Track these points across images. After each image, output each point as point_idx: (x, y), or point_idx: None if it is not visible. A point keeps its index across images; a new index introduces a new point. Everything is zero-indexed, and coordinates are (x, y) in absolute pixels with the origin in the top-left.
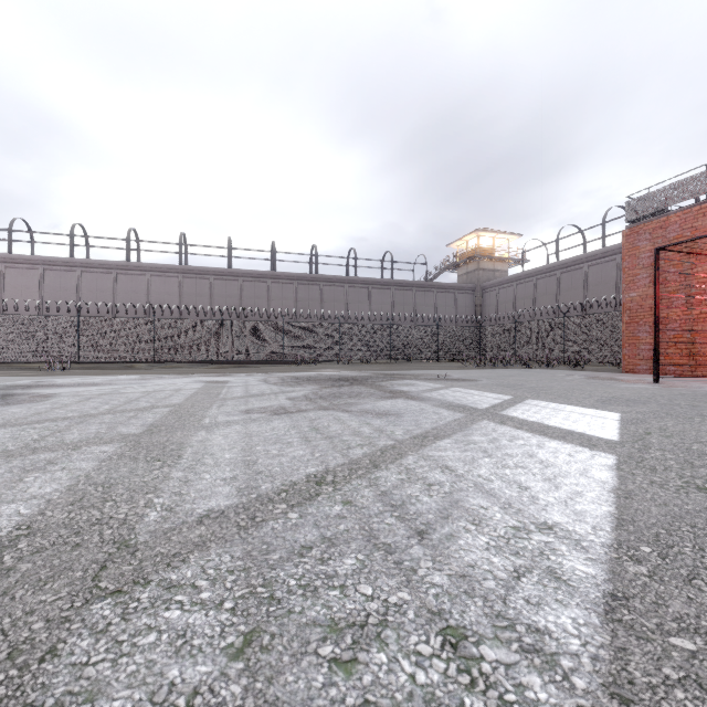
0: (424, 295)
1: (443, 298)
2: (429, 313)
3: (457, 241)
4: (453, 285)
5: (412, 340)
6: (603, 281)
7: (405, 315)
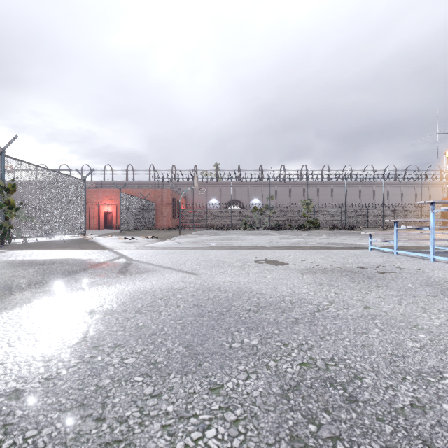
0: None
1: None
2: None
3: None
4: None
5: None
6: None
7: None
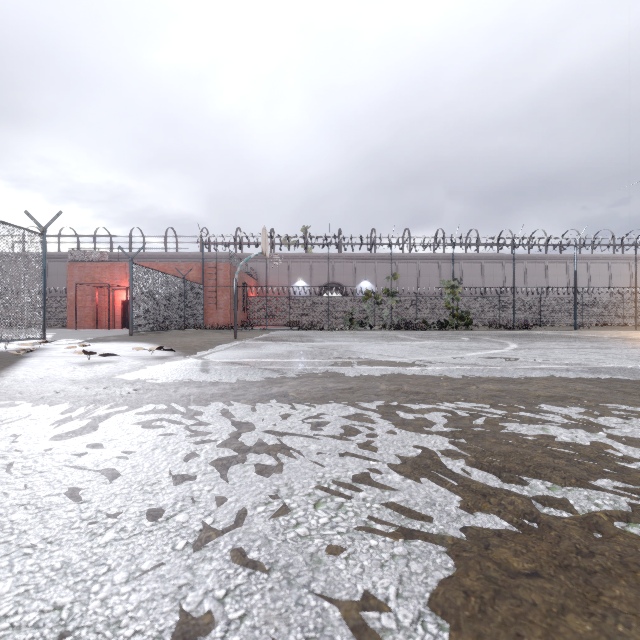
0: None
1: None
2: None
3: None
4: None
5: None
6: (60, 273)
7: None
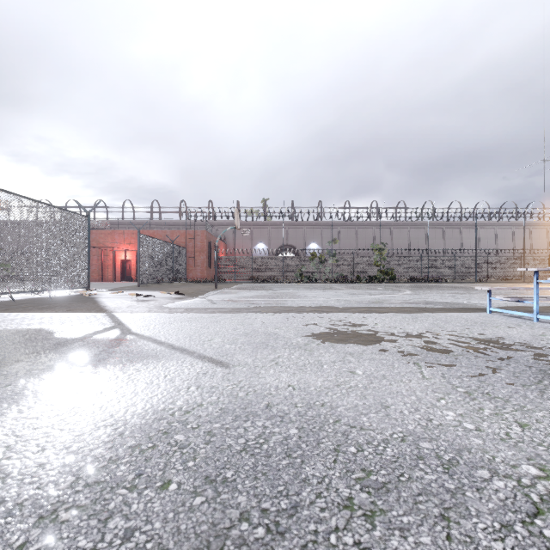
0: None
1: None
2: None
3: None
4: None
5: None
6: None
7: None
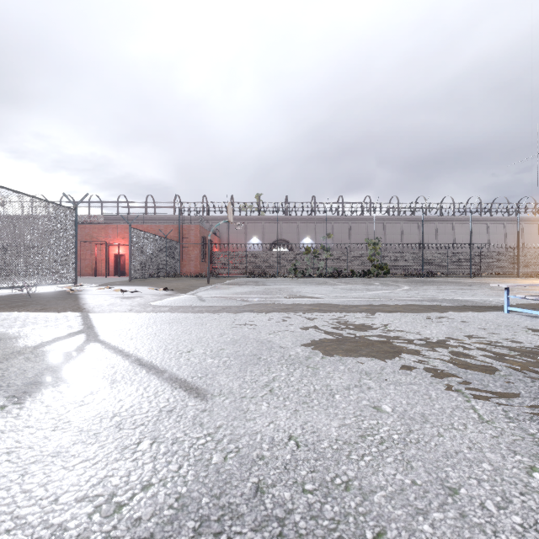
0: None
1: None
2: None
3: None
4: None
5: None
6: None
7: None
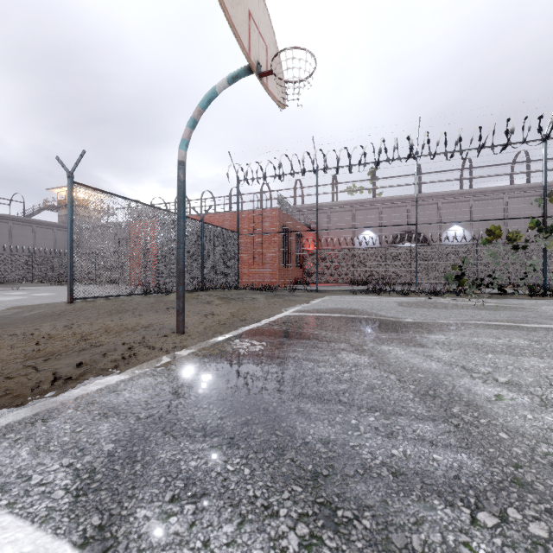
0: (22, 228)
1: (42, 233)
2: (27, 243)
3: (57, 188)
4: (52, 223)
5: (6, 266)
6: None
7: (0, 243)
